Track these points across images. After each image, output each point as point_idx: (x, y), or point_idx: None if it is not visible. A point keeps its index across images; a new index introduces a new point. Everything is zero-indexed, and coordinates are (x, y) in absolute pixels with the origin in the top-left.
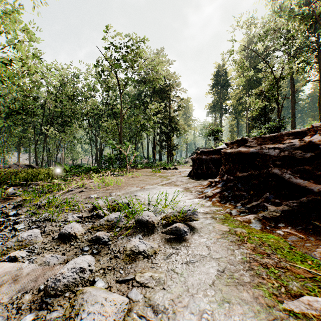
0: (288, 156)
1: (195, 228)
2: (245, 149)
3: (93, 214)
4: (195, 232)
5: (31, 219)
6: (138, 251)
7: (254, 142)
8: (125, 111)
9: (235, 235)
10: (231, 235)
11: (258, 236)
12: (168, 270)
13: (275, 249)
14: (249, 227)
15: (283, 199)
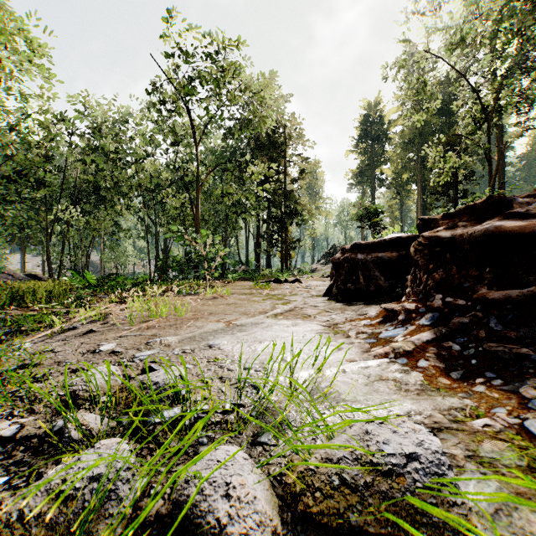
0: None
1: None
2: (514, 223)
3: (50, 430)
4: None
5: None
6: None
7: (535, 203)
8: (205, 177)
9: None
10: None
11: None
12: None
13: None
14: None
15: None
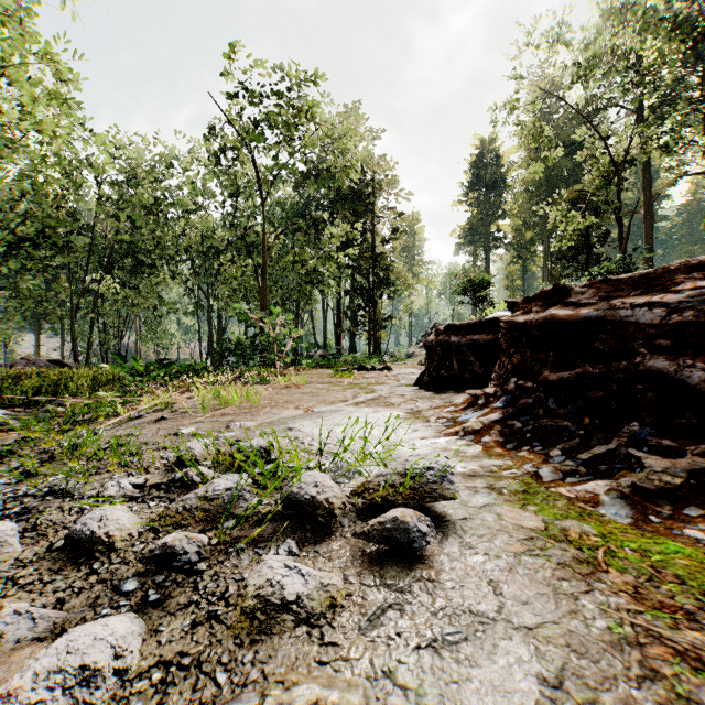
0: (694, 322)
1: (448, 521)
2: (565, 312)
3: (173, 479)
4: (450, 534)
5: (18, 491)
6: (279, 599)
7: (588, 293)
8: (272, 240)
9: (567, 545)
10: (556, 543)
11: (633, 547)
12: (373, 673)
13: (701, 593)
14: (598, 517)
15: (681, 438)
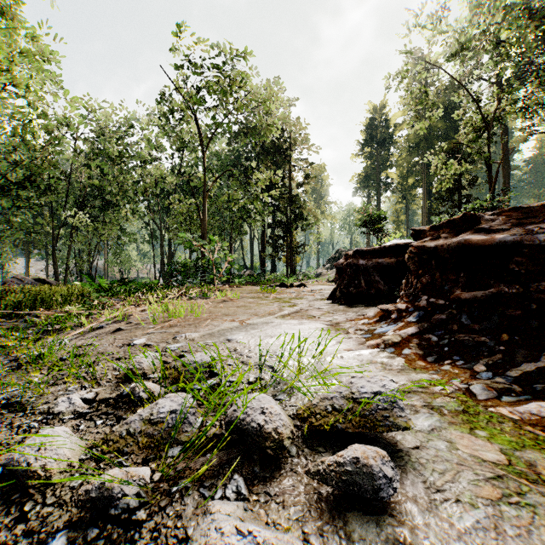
0: None
1: (401, 451)
2: (479, 237)
3: (121, 394)
4: (409, 470)
5: None
6: None
7: (498, 220)
8: (211, 183)
9: None
10: (531, 485)
11: None
12: None
13: None
14: None
15: None
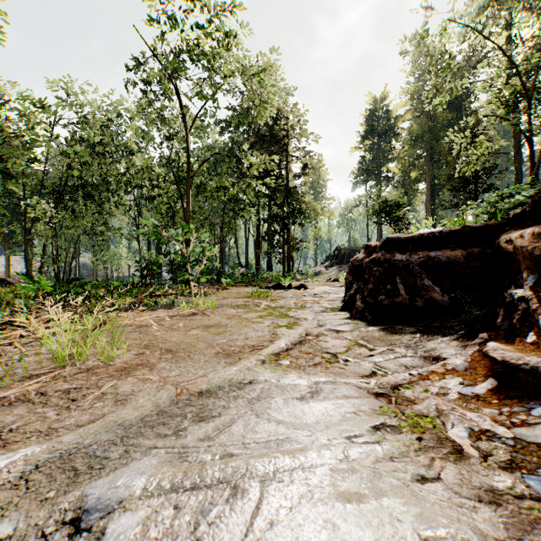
0: None
1: None
2: None
3: None
4: None
5: None
6: None
7: None
8: (197, 169)
9: None
10: None
11: None
12: None
13: None
14: None
15: None
